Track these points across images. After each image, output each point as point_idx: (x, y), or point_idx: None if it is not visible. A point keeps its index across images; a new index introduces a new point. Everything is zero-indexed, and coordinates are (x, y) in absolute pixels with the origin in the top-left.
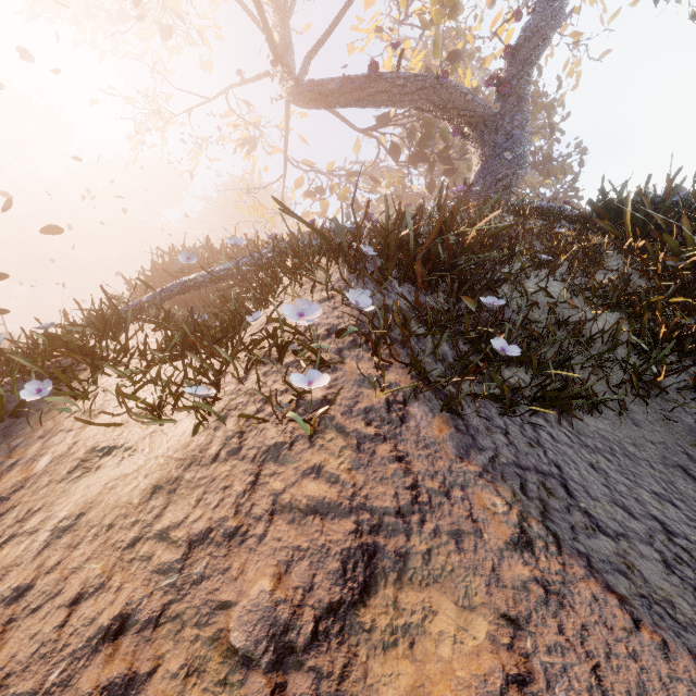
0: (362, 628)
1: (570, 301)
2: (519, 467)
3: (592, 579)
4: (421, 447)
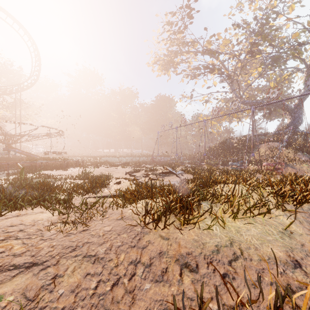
0: None
1: None
2: None
3: None
4: None
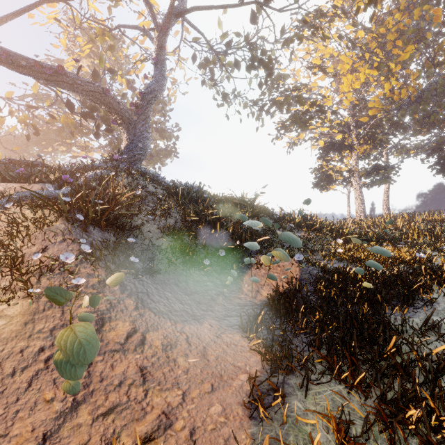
0: (104, 331)
1: (157, 235)
2: (137, 292)
3: (149, 311)
4: (111, 293)
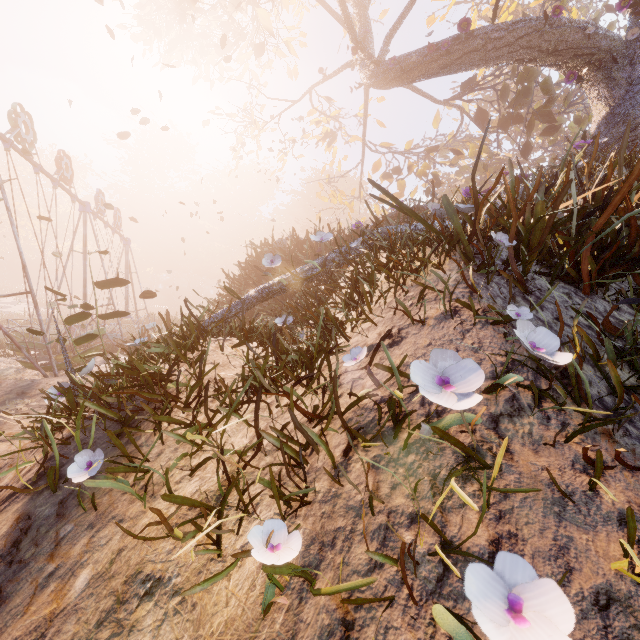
0: None
1: None
2: None
3: None
4: None
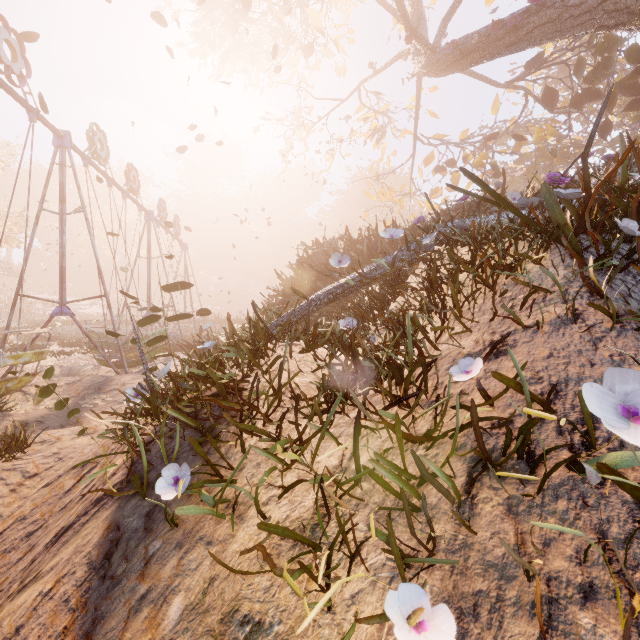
0: None
1: None
2: None
3: None
4: None
